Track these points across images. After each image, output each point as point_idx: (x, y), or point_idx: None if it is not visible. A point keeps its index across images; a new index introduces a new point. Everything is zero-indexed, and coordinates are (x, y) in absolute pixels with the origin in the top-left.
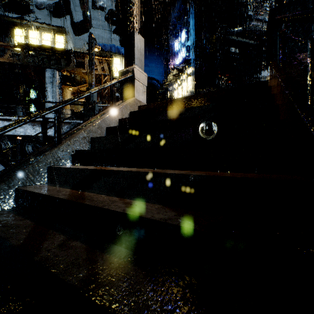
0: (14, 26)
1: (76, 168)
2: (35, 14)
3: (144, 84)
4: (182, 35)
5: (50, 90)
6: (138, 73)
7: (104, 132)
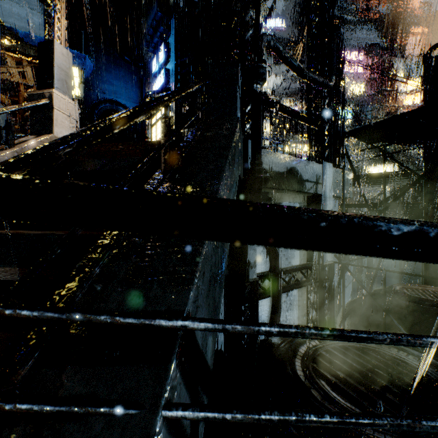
0: None
1: None
2: None
3: (73, 116)
4: (160, 53)
5: None
6: (59, 100)
7: None
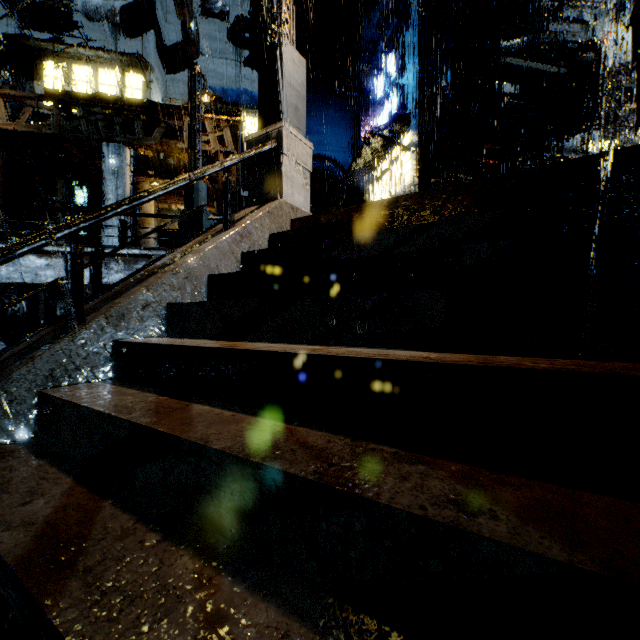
0: (44, 57)
1: (97, 409)
2: (84, 32)
3: (307, 166)
4: (390, 63)
5: (112, 186)
6: (290, 140)
7: (204, 287)
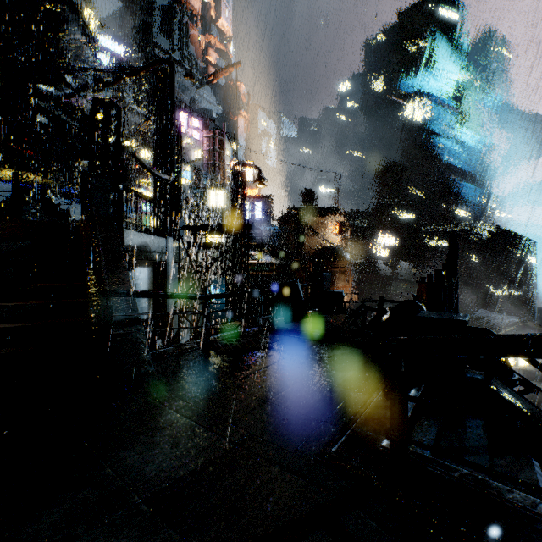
0: None
1: None
2: None
3: None
4: None
5: None
6: None
7: None
